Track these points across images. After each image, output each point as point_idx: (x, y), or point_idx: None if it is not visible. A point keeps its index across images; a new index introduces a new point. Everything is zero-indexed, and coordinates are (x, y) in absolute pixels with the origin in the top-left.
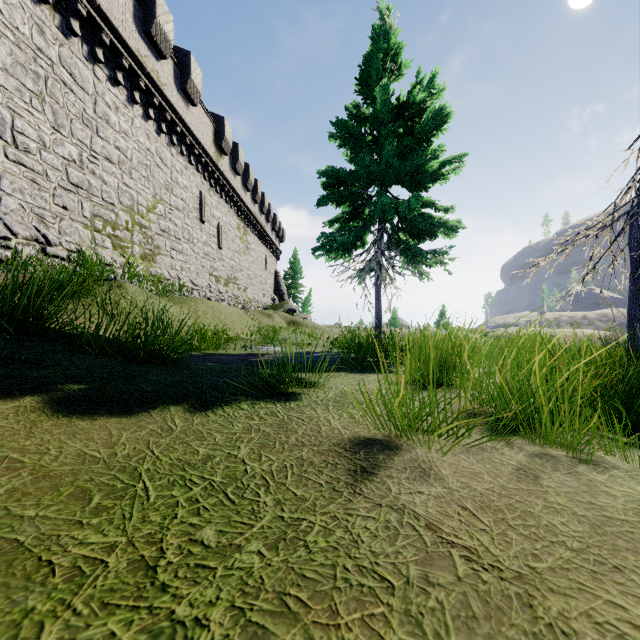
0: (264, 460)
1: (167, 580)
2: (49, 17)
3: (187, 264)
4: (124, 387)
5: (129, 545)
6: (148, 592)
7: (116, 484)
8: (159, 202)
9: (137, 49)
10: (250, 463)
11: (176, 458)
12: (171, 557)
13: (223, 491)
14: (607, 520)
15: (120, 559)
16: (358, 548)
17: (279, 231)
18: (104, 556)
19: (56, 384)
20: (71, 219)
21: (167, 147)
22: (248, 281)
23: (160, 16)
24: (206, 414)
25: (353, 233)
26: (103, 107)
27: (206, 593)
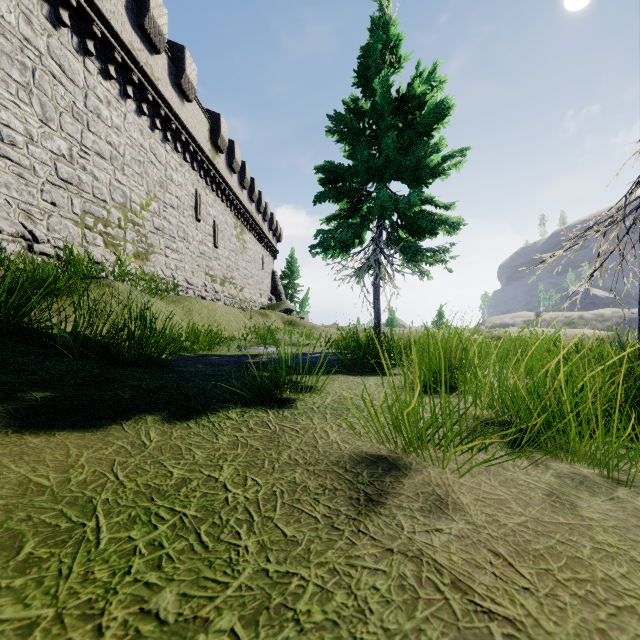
0: (249, 485)
1: None
2: (37, 6)
3: (182, 263)
4: (97, 394)
5: (56, 622)
6: None
7: (60, 523)
8: (153, 199)
9: (130, 42)
10: (232, 489)
11: (144, 483)
12: None
13: (195, 530)
14: None
15: None
16: (366, 623)
17: (276, 230)
18: None
19: (16, 392)
20: (60, 216)
21: (161, 143)
22: (245, 281)
23: (154, 9)
24: (188, 425)
25: (351, 230)
26: (94, 101)
27: None
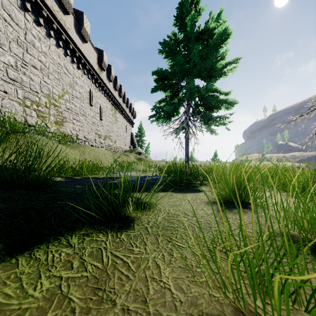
0: None
1: None
2: None
3: (82, 127)
4: None
5: None
6: None
7: None
8: (66, 93)
9: (51, 6)
10: None
11: None
12: None
13: None
14: None
15: None
16: None
17: (133, 112)
18: None
19: None
20: (9, 99)
21: (70, 63)
22: (116, 137)
23: None
24: (16, 261)
25: (172, 106)
26: (31, 37)
27: None
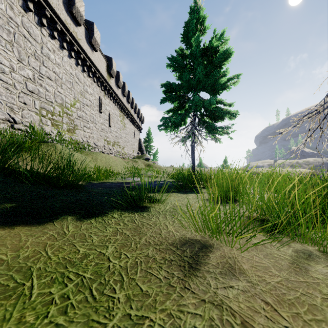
0: (123, 257)
1: None
2: (16, 0)
3: (92, 134)
4: (42, 204)
5: None
6: None
7: (10, 284)
8: (77, 101)
9: (65, 20)
10: (113, 260)
11: (62, 257)
12: None
13: (89, 287)
14: None
15: None
16: None
17: (141, 118)
18: None
19: None
20: (28, 109)
21: (81, 72)
22: (125, 143)
23: (77, 3)
24: (90, 222)
25: (180, 117)
26: (46, 50)
27: None
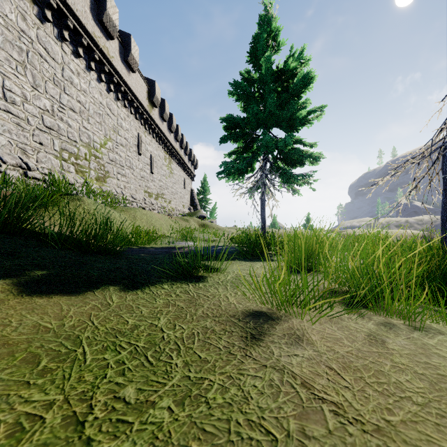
0: (177, 329)
1: (92, 434)
2: (29, 8)
3: (128, 184)
4: (76, 272)
5: (65, 402)
6: (75, 445)
7: (61, 349)
8: (109, 140)
9: (93, 32)
10: (167, 331)
11: (110, 327)
12: (98, 413)
13: (144, 354)
14: (441, 377)
15: (56, 415)
16: (248, 404)
17: (194, 161)
18: (43, 412)
19: (25, 270)
20: (45, 152)
21: (114, 101)
22: (172, 196)
23: (109, 9)
24: (136, 292)
25: (245, 162)
26: (68, 72)
27: (123, 446)
